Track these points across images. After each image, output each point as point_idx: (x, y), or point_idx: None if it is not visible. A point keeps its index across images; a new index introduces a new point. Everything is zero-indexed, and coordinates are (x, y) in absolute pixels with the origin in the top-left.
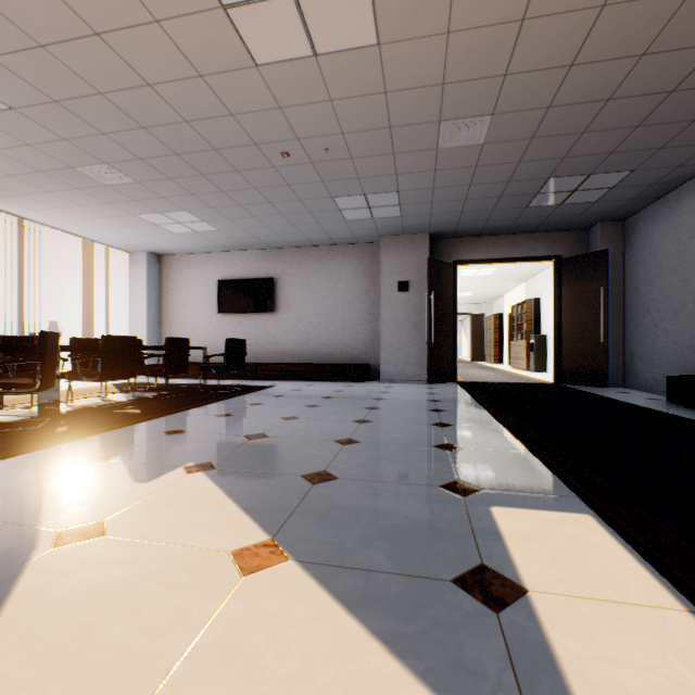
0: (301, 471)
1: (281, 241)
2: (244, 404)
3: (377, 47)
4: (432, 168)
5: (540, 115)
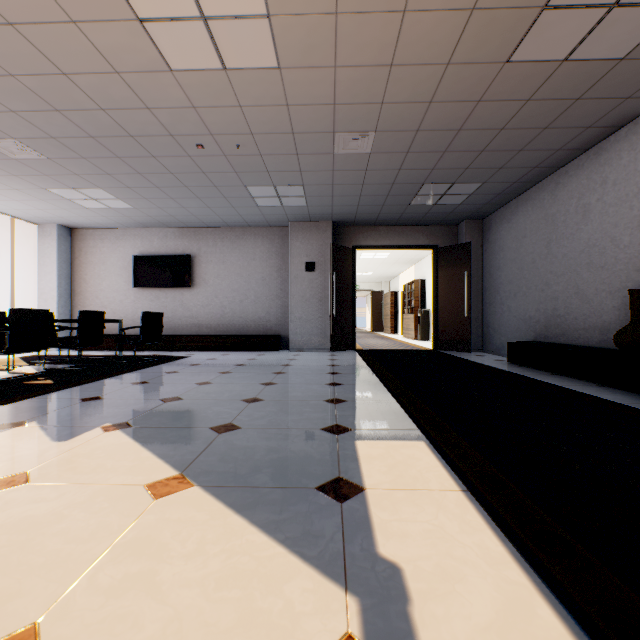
0: (210, 425)
1: (198, 221)
2: (161, 373)
3: (278, 69)
4: (331, 169)
5: (412, 136)
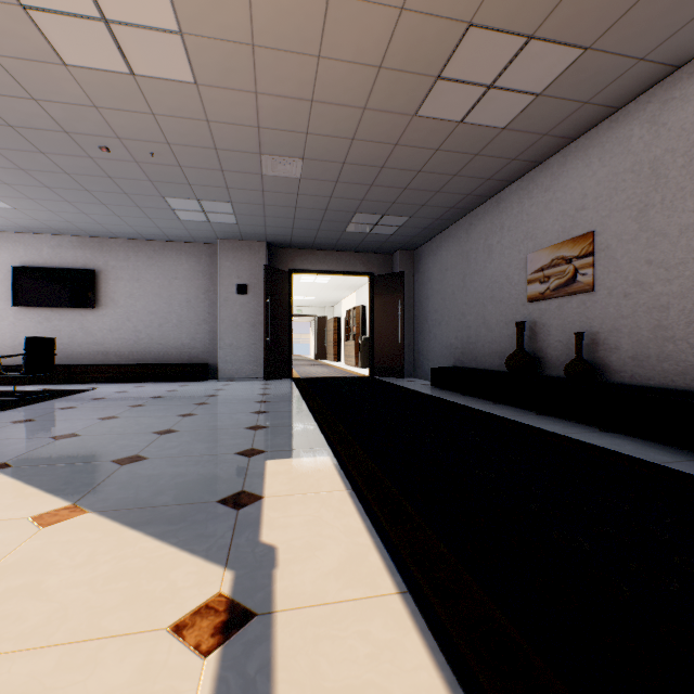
0: (112, 458)
1: (105, 230)
2: (52, 409)
3: (195, 85)
4: (261, 189)
5: (339, 167)
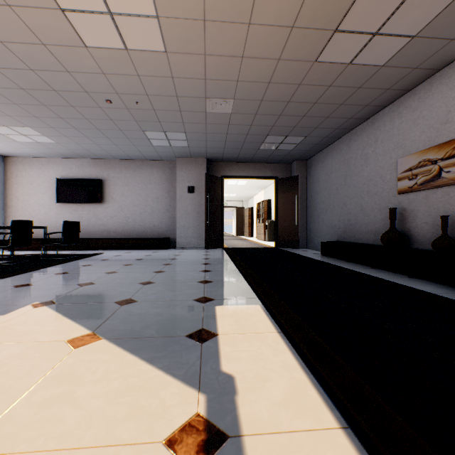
0: (115, 300)
1: (108, 154)
2: (78, 266)
3: (165, 53)
4: (204, 122)
5: (258, 103)
